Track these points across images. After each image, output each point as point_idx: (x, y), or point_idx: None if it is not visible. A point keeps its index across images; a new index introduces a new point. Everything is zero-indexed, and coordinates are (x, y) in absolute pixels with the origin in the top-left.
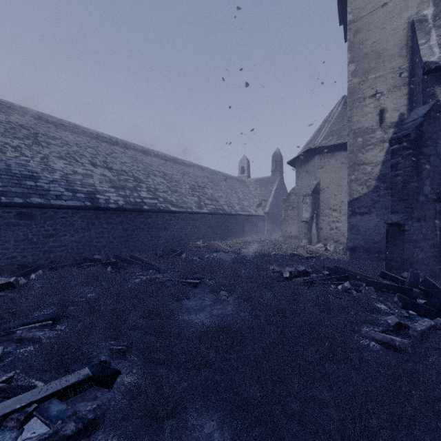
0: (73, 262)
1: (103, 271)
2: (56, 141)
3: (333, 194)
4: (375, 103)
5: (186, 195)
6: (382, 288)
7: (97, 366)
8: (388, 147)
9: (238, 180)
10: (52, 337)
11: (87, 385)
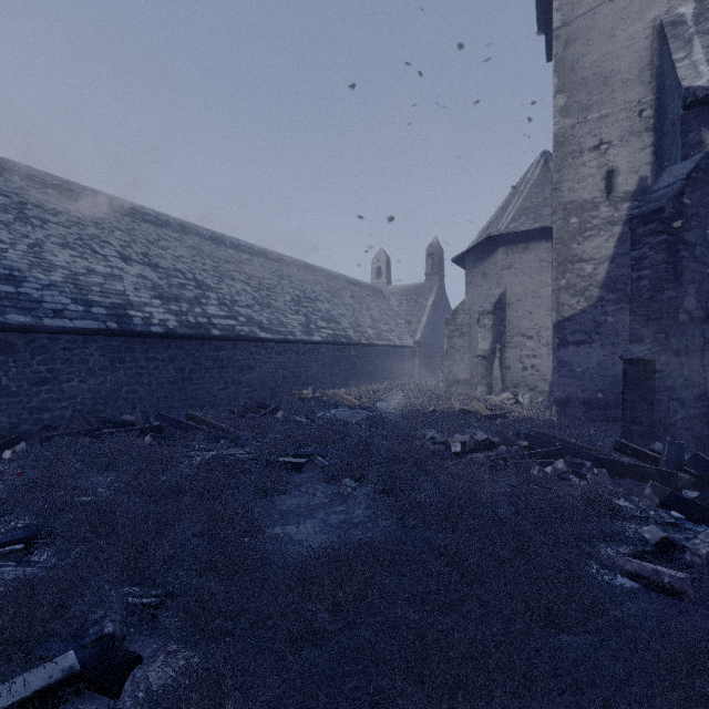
0: (84, 428)
1: (137, 442)
2: (58, 218)
3: (527, 311)
4: (599, 159)
5: (285, 312)
6: (622, 471)
7: (95, 646)
8: (620, 233)
9: (371, 288)
10: (10, 584)
11: (69, 692)
